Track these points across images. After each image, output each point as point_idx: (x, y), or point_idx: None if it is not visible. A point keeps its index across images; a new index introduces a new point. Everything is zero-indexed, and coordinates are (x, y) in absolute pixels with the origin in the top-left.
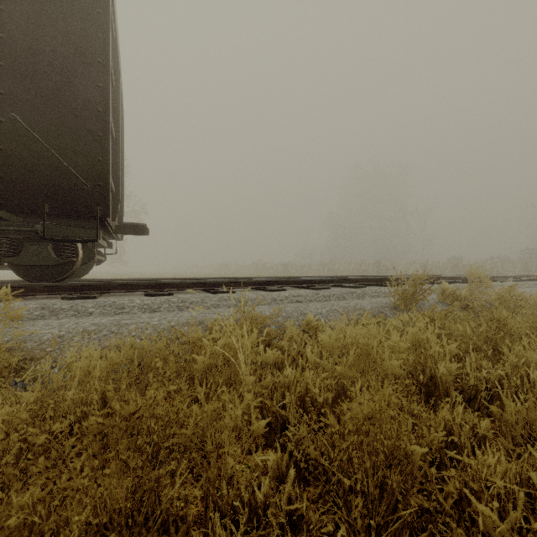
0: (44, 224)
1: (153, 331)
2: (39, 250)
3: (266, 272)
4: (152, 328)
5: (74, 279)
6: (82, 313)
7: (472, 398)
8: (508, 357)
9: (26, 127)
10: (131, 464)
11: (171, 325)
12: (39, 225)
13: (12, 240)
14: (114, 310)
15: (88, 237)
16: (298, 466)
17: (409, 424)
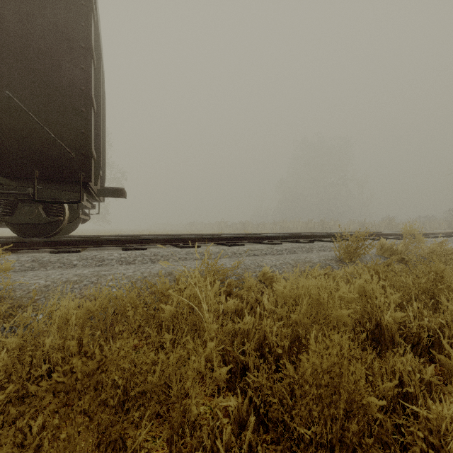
0: (34, 188)
1: (128, 281)
2: (31, 210)
3: (227, 229)
4: (127, 278)
5: (62, 236)
6: (67, 265)
7: (415, 344)
8: (448, 306)
9: (18, 104)
10: (95, 418)
11: (144, 276)
12: (31, 188)
13: (7, 202)
14: (95, 263)
15: (73, 199)
16: (257, 411)
17: (363, 373)
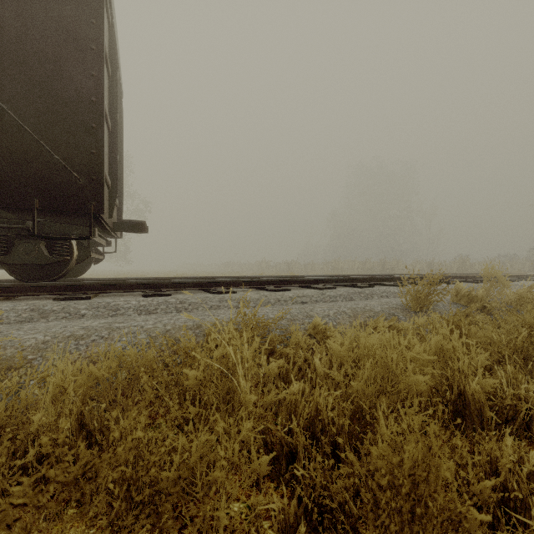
0: (33, 220)
1: (147, 335)
2: (31, 248)
3: (269, 270)
4: (145, 332)
5: (71, 279)
6: (74, 315)
7: (510, 419)
8: None
9: (14, 118)
10: None
11: (166, 329)
12: (31, 222)
13: (2, 238)
14: (108, 312)
15: (83, 235)
16: (308, 514)
17: (452, 467)
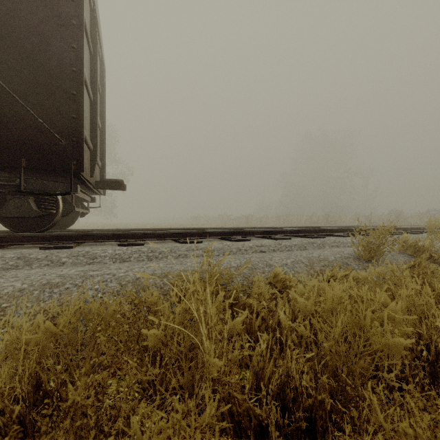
0: (20, 178)
1: (118, 283)
2: (21, 203)
3: (230, 223)
4: (116, 280)
5: (60, 230)
6: (55, 263)
7: None
8: None
9: (2, 85)
10: None
11: (136, 278)
12: None
13: None
14: (86, 260)
15: (66, 191)
16: None
17: None
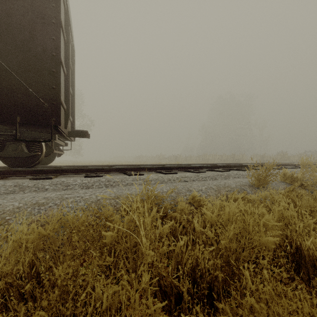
0: (16, 130)
1: (85, 203)
2: (16, 147)
3: (164, 160)
4: (84, 201)
5: (43, 166)
6: (41, 189)
7: None
8: None
9: (4, 65)
10: None
11: (97, 199)
12: None
13: None
14: (62, 187)
15: (48, 139)
16: None
17: None
